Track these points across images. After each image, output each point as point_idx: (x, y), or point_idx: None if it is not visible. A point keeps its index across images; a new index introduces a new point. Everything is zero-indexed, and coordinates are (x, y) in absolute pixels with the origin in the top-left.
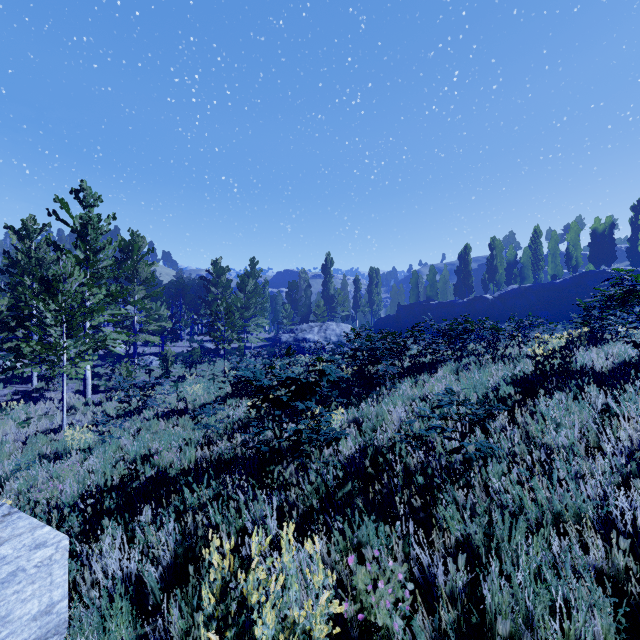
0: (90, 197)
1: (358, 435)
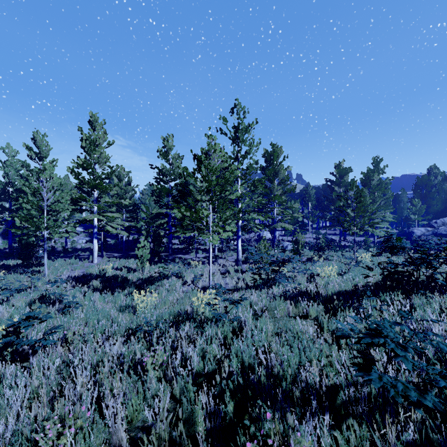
0: (240, 111)
1: None
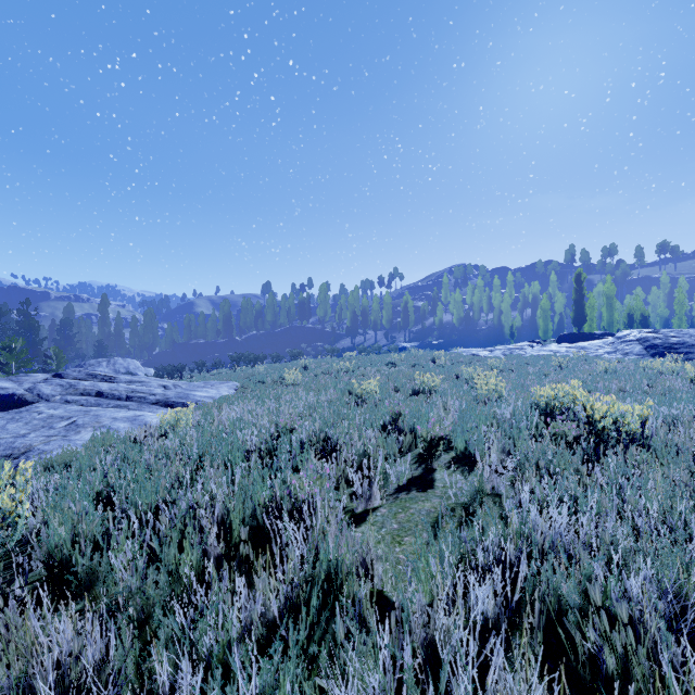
0: None
1: None
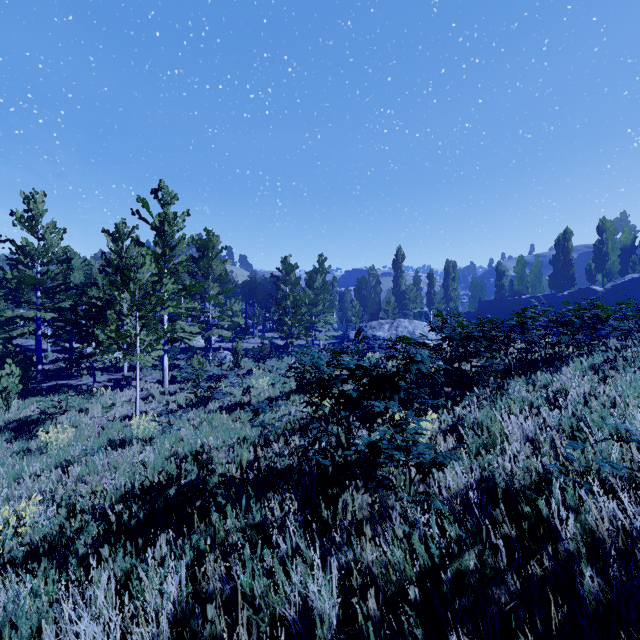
0: (167, 195)
1: (465, 456)
